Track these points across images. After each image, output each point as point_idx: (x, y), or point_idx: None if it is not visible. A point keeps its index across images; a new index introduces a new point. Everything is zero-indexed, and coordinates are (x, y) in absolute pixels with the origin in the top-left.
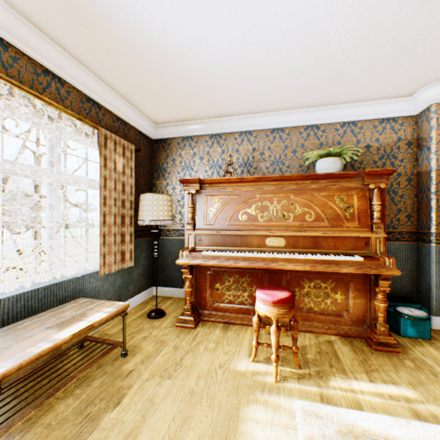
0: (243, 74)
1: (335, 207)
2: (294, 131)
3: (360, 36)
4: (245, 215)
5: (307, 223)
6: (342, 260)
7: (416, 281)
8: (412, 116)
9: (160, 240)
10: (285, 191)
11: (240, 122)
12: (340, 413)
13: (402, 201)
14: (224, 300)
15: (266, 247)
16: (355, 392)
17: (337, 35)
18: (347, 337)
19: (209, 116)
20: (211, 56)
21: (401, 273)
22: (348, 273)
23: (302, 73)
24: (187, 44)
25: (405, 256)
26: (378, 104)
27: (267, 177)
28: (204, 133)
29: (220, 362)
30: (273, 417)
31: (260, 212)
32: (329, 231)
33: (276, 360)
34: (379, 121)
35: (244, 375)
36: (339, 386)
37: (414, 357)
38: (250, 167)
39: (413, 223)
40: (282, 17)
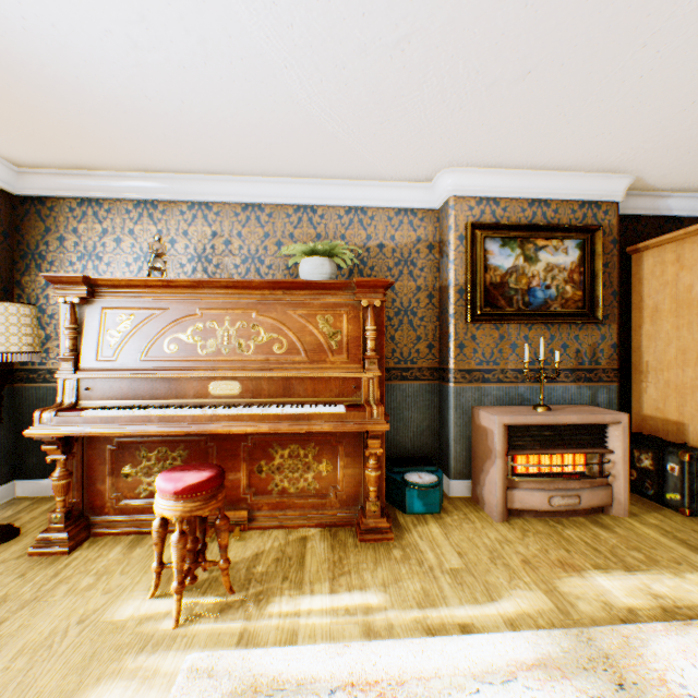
0: (160, 101)
1: (317, 332)
2: (280, 212)
3: (326, 78)
4: (175, 344)
5: (276, 358)
6: (317, 413)
7: (439, 434)
8: (435, 210)
9: (32, 390)
10: (245, 305)
11: (189, 184)
12: (253, 658)
13: (423, 325)
14: (141, 494)
15: (210, 397)
16: (300, 615)
17: (290, 68)
18: (334, 526)
19: (128, 167)
20: (76, 52)
21: (422, 425)
22: (337, 431)
23: (262, 119)
24: (10, 16)
25: (427, 401)
26: (392, 187)
27: (214, 282)
28: (124, 196)
29: (86, 612)
30: (133, 697)
31: (203, 338)
32: (307, 369)
33: (179, 590)
34: (395, 211)
35: (122, 627)
36: (281, 610)
37: (408, 543)
38: (209, 263)
39: (436, 355)
40: (184, 14)
